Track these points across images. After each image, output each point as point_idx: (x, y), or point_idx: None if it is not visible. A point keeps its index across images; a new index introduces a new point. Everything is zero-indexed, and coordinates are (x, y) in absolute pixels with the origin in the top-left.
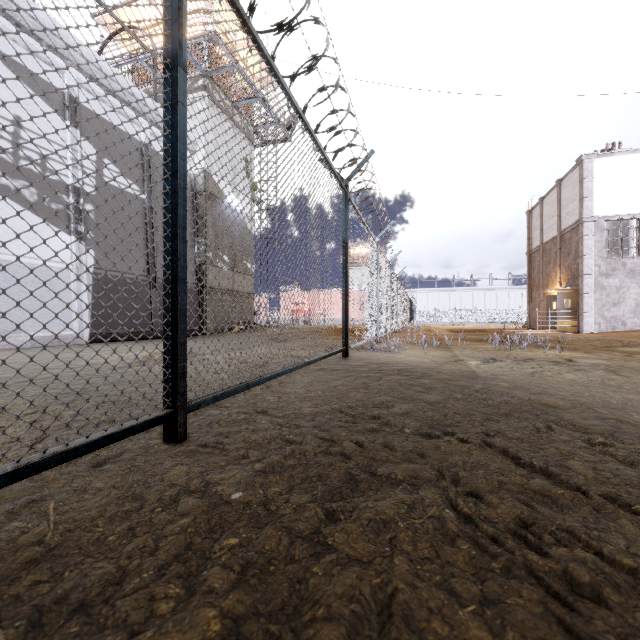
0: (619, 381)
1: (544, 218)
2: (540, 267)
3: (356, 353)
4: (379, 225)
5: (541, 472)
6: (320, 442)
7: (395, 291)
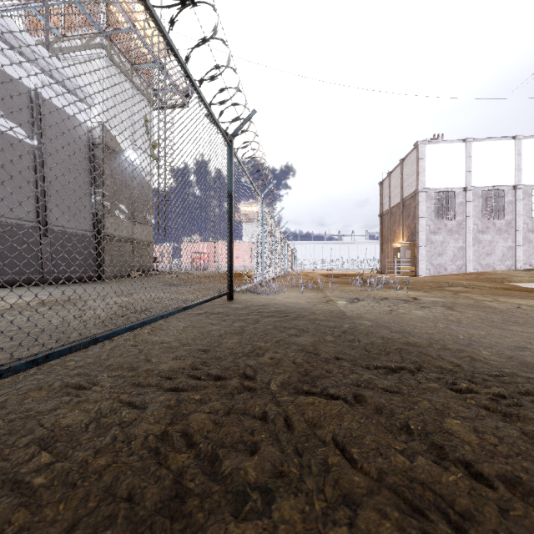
0: (457, 316)
1: (391, 188)
2: (389, 226)
3: (241, 296)
4: (264, 184)
5: (421, 440)
6: (161, 417)
7: (279, 242)
